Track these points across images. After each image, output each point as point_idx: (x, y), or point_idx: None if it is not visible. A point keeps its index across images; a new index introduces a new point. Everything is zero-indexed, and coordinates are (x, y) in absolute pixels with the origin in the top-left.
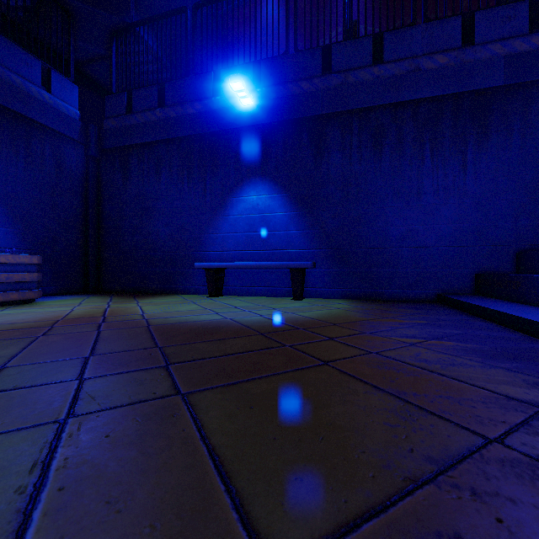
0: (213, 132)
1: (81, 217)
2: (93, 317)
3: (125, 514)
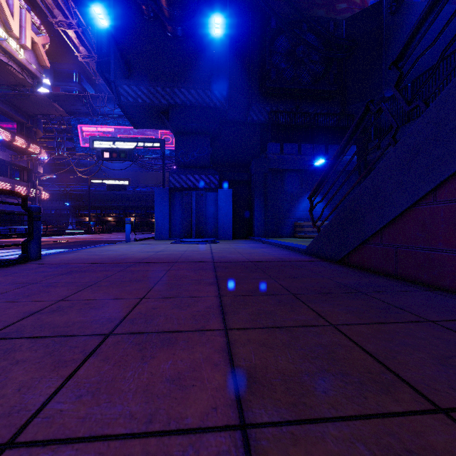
0: None
1: None
2: None
3: None
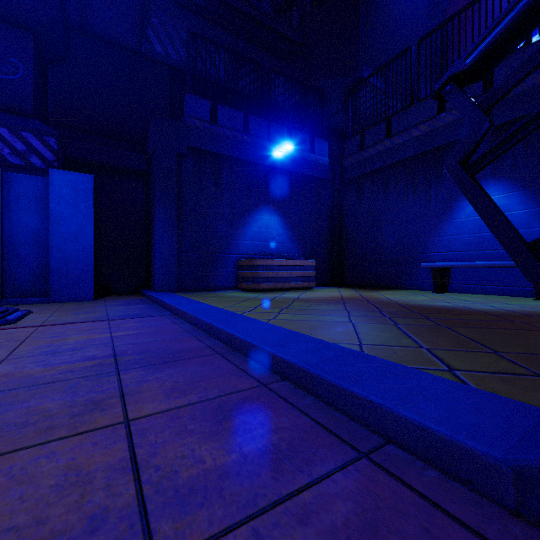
0: (438, 147)
1: (329, 233)
2: (358, 298)
3: (439, 339)
